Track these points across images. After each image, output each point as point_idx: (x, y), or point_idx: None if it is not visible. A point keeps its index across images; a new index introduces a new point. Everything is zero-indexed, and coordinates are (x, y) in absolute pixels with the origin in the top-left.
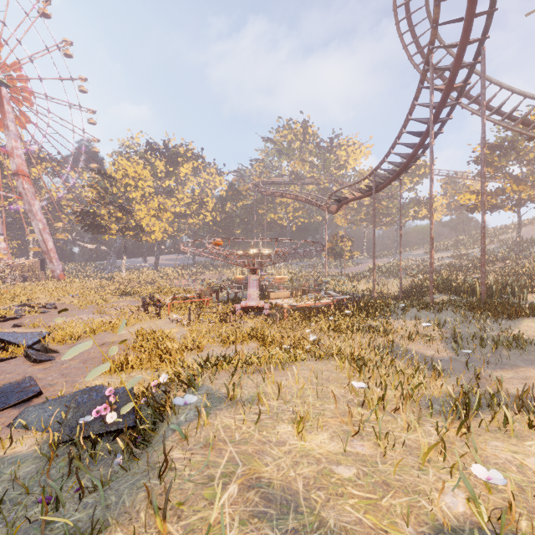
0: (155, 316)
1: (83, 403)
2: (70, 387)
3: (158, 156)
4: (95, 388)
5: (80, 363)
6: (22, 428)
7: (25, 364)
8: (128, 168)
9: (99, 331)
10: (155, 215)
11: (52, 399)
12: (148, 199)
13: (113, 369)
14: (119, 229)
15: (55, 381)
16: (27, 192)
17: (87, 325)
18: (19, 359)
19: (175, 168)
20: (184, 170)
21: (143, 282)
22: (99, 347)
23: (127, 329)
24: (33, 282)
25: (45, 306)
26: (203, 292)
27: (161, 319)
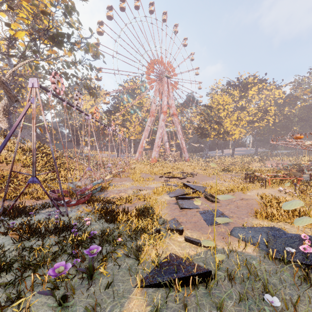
0: (259, 186)
1: (277, 236)
2: (243, 221)
3: (234, 88)
4: (275, 228)
5: (235, 207)
6: (238, 238)
7: (207, 201)
8: (219, 100)
9: (234, 190)
10: (234, 124)
11: (248, 227)
12: (230, 115)
13: (264, 216)
14: (215, 134)
15: (231, 215)
16: (176, 122)
17: (221, 186)
18: (203, 198)
19: (245, 92)
20: (251, 92)
21: (227, 164)
22: (241, 200)
23: (249, 192)
24: (178, 162)
25: (191, 173)
26: (292, 173)
27: (267, 189)
